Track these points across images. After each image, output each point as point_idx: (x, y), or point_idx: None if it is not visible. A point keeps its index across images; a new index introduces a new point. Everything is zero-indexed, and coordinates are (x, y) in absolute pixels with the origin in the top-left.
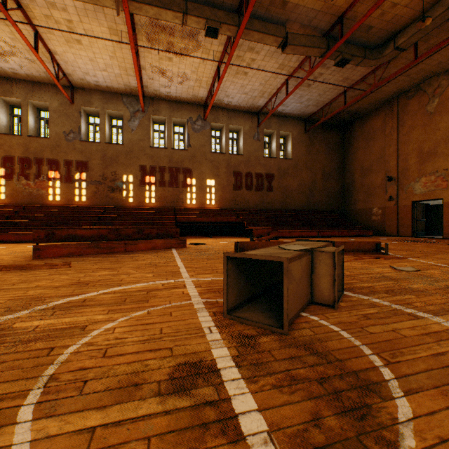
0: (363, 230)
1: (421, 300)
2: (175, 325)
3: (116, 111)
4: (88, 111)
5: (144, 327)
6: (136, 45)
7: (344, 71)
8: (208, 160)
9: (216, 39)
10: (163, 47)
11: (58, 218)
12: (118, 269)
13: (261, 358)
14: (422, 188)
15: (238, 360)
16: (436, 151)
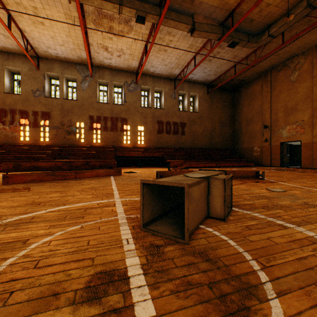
0: (247, 162)
1: (288, 214)
2: (100, 238)
3: (72, 76)
4: (51, 75)
5: (75, 240)
6: (85, 27)
7: (234, 51)
8: (139, 112)
9: (144, 25)
10: (105, 29)
11: (27, 154)
12: (67, 191)
13: (165, 265)
14: (287, 133)
15: (145, 268)
16: (297, 108)
